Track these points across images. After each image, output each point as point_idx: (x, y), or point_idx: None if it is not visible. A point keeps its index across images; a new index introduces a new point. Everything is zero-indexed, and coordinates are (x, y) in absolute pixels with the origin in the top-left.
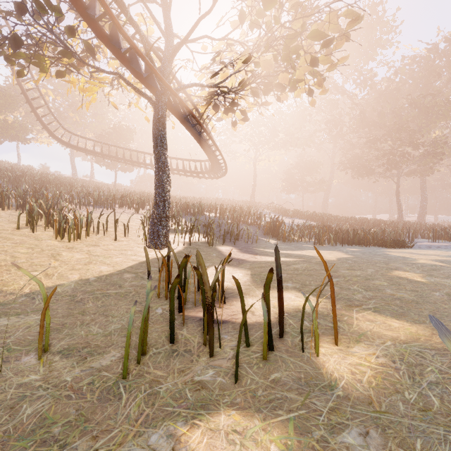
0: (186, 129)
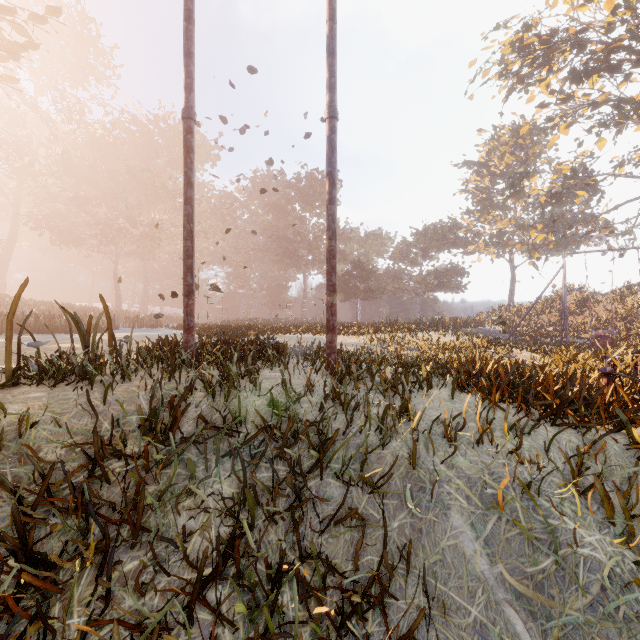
0: None
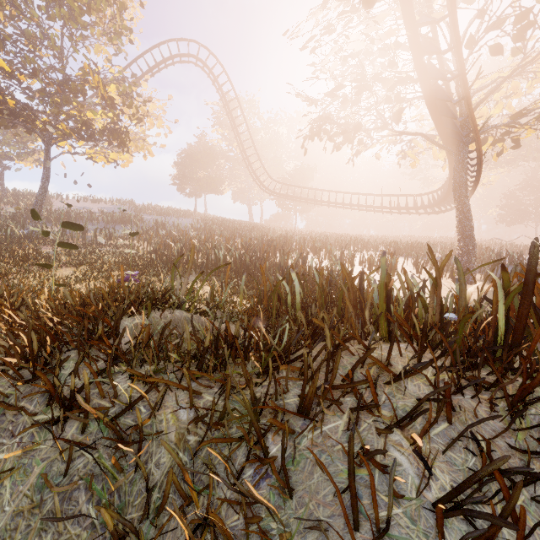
0: (450, 168)
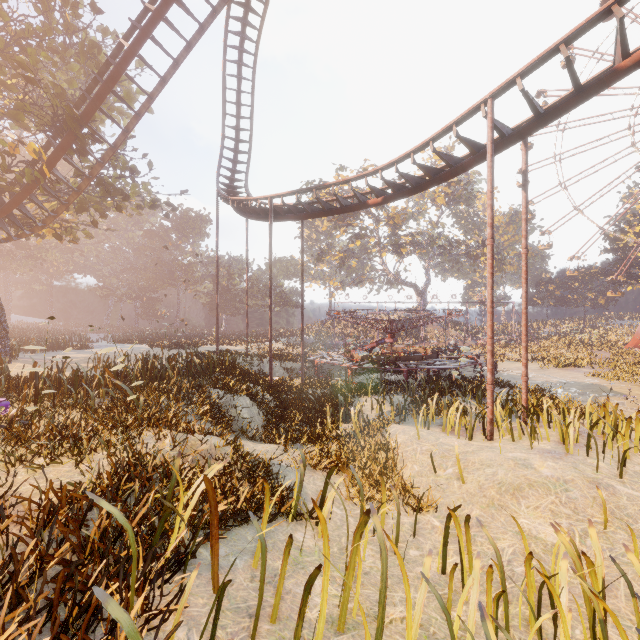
0: None
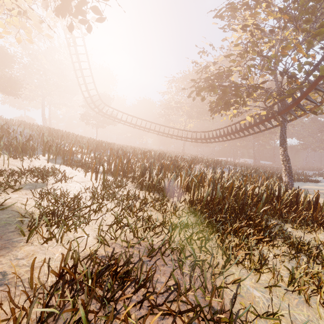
0: (250, 127)
